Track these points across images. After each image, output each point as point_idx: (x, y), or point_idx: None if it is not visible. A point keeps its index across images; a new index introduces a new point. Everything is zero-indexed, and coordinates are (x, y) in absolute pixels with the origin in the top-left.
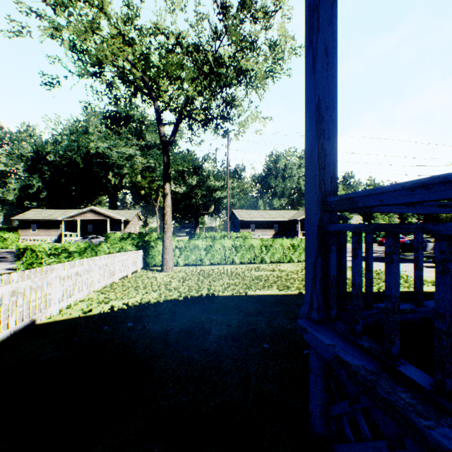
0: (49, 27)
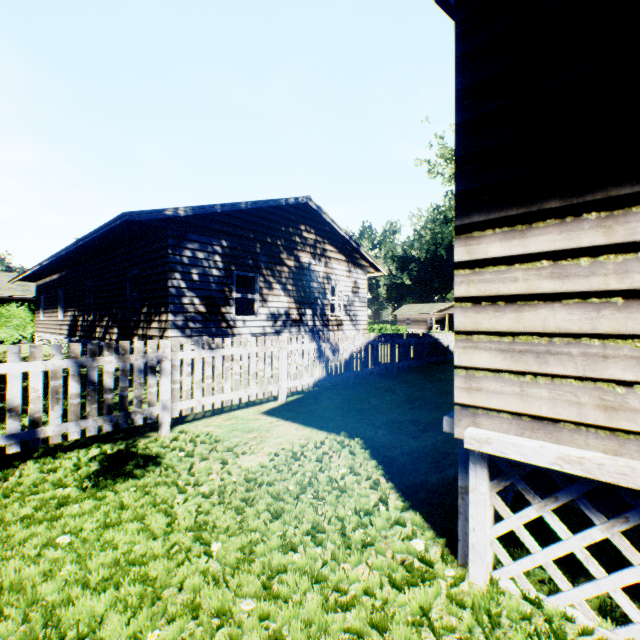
0: (447, 179)
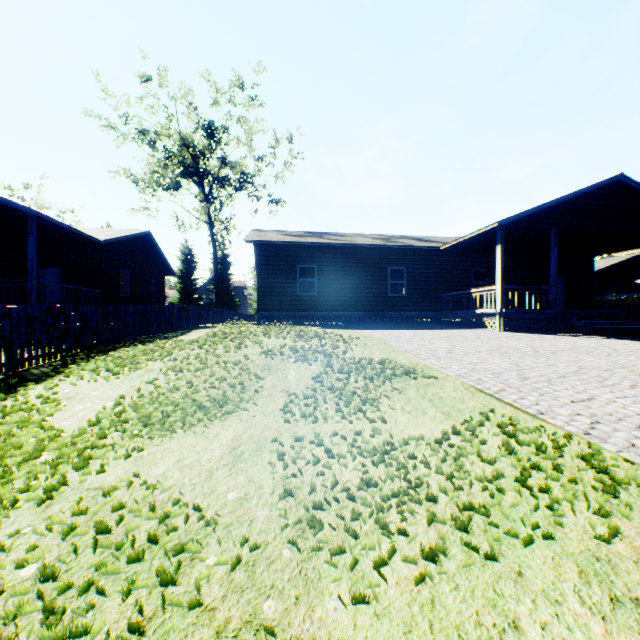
0: None
